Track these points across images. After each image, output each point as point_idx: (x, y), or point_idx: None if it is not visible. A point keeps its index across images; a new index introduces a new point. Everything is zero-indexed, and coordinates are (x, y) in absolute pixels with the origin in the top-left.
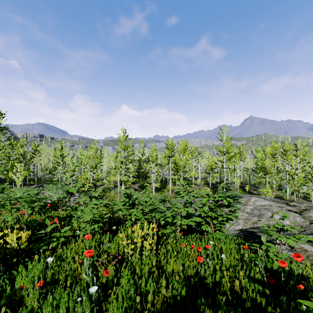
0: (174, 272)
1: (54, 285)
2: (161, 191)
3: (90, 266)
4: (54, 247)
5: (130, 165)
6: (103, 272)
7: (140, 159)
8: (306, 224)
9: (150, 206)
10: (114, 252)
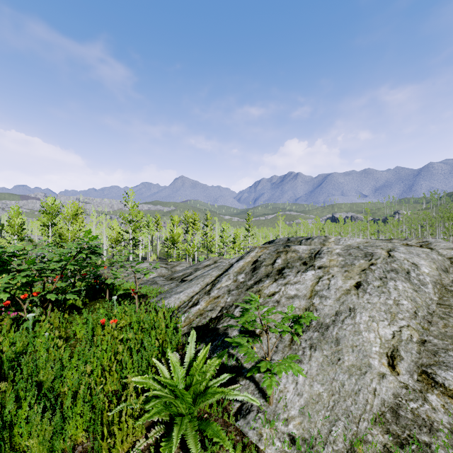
0: None
1: None
2: None
3: None
4: None
5: None
6: None
7: None
8: (169, 274)
9: None
10: None
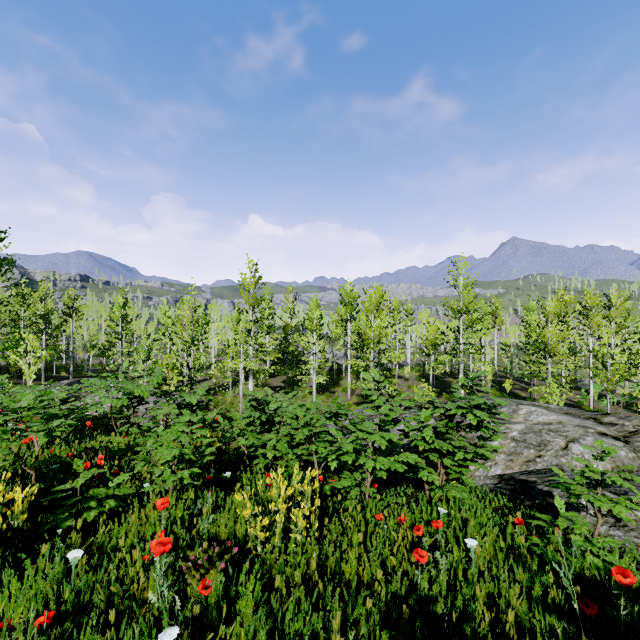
0: (360, 581)
1: (82, 618)
2: (329, 392)
3: (169, 570)
4: (93, 519)
5: (267, 337)
6: (198, 586)
7: (287, 326)
8: None
9: (306, 427)
10: (226, 533)
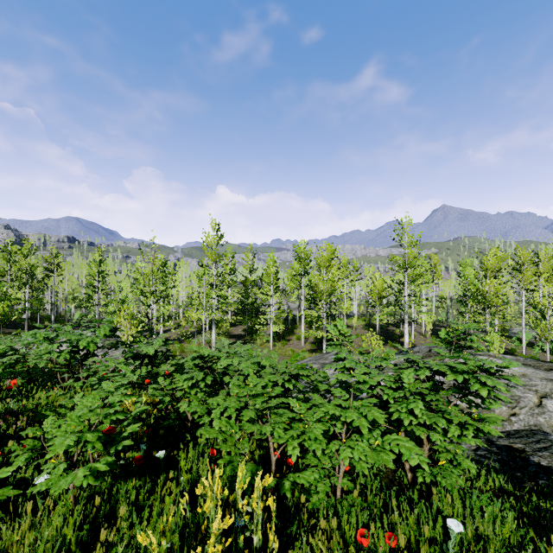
0: None
1: None
2: (285, 339)
3: None
4: None
5: (229, 290)
6: None
7: (246, 280)
8: None
9: (259, 397)
10: None
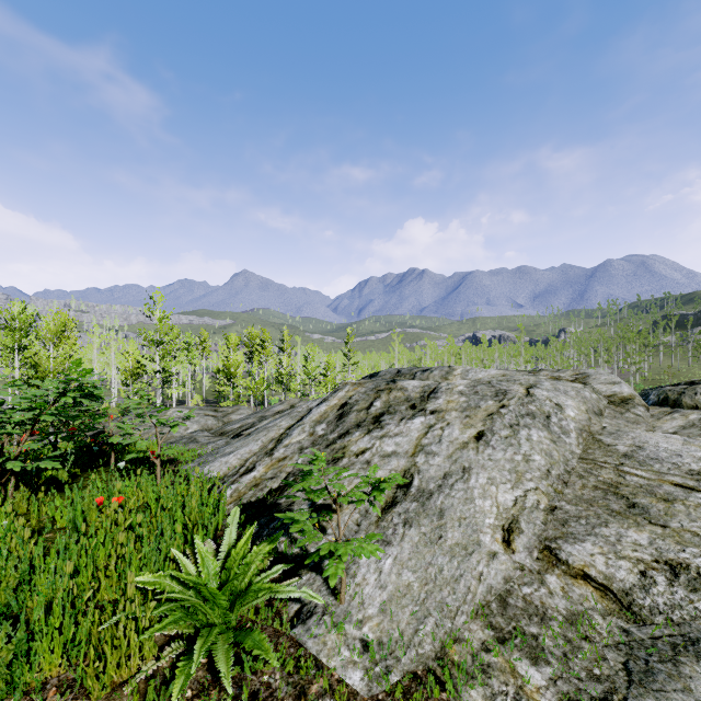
0: None
1: None
2: None
3: None
4: None
5: None
6: None
7: None
8: (219, 426)
9: None
10: None
